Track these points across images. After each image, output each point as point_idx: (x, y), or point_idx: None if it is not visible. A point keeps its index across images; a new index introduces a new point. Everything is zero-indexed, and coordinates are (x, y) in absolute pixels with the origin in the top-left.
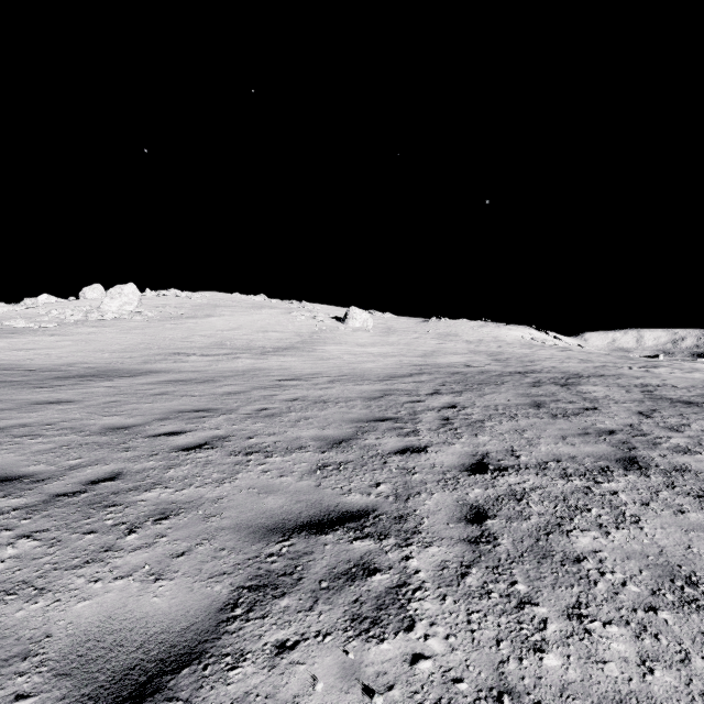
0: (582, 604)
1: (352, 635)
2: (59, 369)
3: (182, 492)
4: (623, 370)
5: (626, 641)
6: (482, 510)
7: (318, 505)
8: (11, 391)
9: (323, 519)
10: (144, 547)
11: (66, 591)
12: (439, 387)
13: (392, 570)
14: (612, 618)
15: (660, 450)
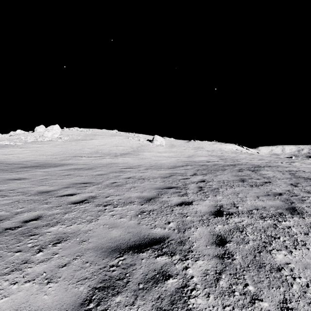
0: (287, 300)
1: None
2: (22, 163)
3: (70, 227)
4: (278, 163)
5: None
6: (223, 238)
7: (138, 234)
8: None
9: (141, 243)
10: (45, 260)
11: None
12: (196, 172)
13: (178, 276)
14: (306, 310)
15: (306, 203)
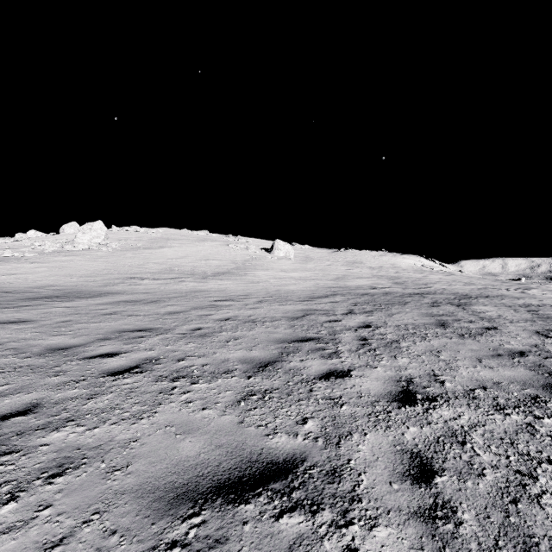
0: None
1: None
2: (32, 291)
3: (93, 431)
4: (502, 291)
5: None
6: (425, 461)
7: (239, 452)
8: None
9: (244, 476)
10: (16, 527)
11: None
12: (352, 307)
13: None
14: None
15: None
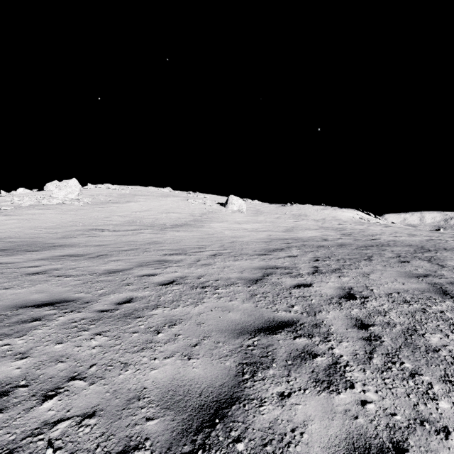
0: None
1: None
2: None
3: None
4: (452, 243)
5: None
6: None
7: None
8: None
9: None
10: None
11: None
12: (315, 263)
13: None
14: None
15: None
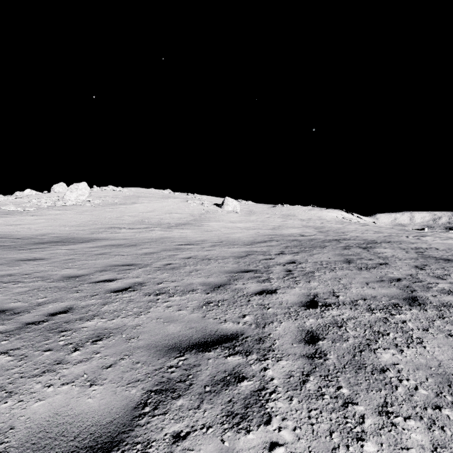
0: (388, 403)
1: (227, 427)
2: (36, 237)
3: (112, 321)
4: (402, 238)
5: (421, 432)
6: (315, 334)
7: (204, 330)
8: (4, 252)
9: (207, 341)
10: (84, 361)
11: (27, 393)
12: (283, 249)
13: (254, 378)
14: (410, 414)
15: (432, 292)
